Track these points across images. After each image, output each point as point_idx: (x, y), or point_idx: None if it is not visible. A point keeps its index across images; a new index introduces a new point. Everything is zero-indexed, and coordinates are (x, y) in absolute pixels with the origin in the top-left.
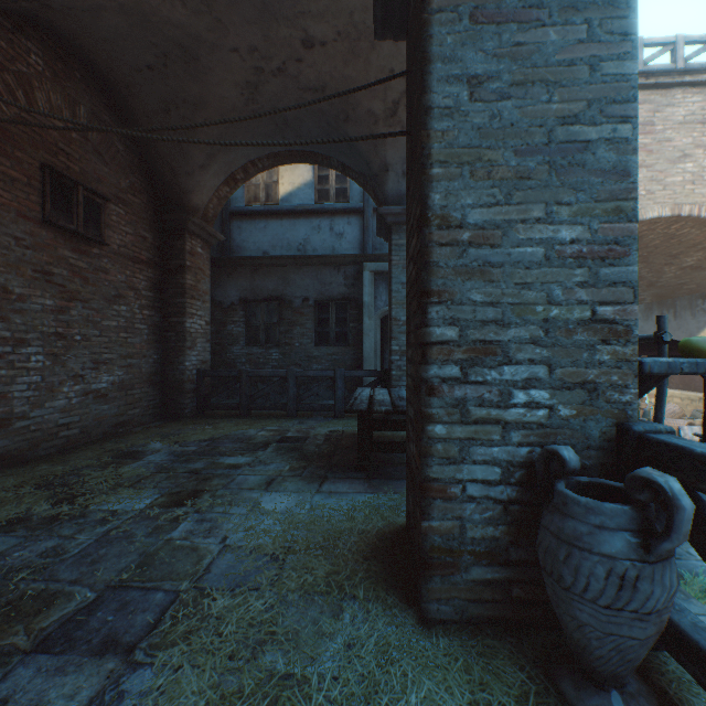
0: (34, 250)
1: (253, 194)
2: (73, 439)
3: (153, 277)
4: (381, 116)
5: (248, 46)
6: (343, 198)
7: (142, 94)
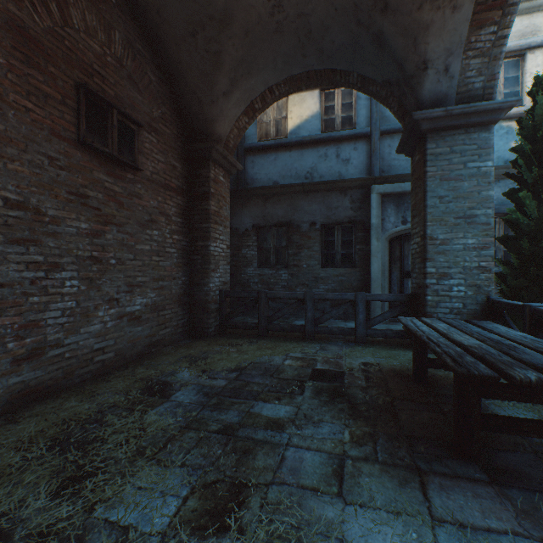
0: (68, 172)
1: (264, 131)
2: (108, 363)
3: (182, 204)
4: None
5: None
6: (349, 125)
7: (171, 17)
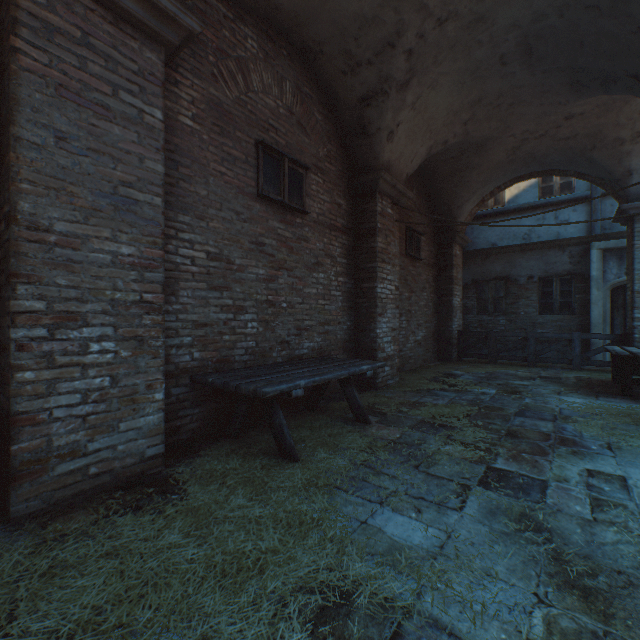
0: (403, 270)
1: None
2: (411, 365)
3: (433, 274)
4: (626, 139)
5: (521, 131)
6: (567, 190)
7: (441, 171)
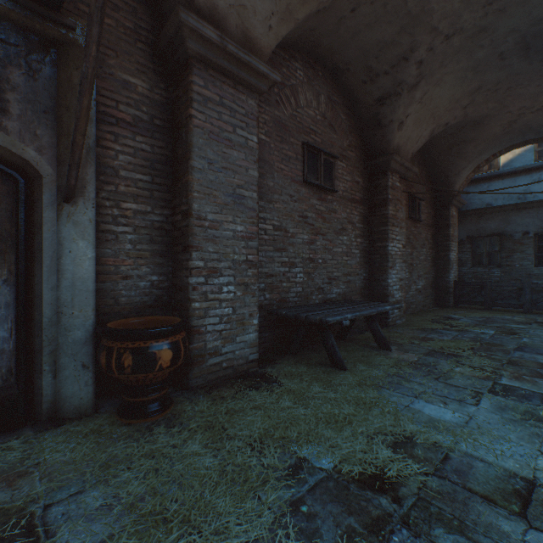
0: (406, 230)
1: None
2: (413, 309)
3: (431, 232)
4: None
5: (518, 108)
6: None
7: (439, 145)
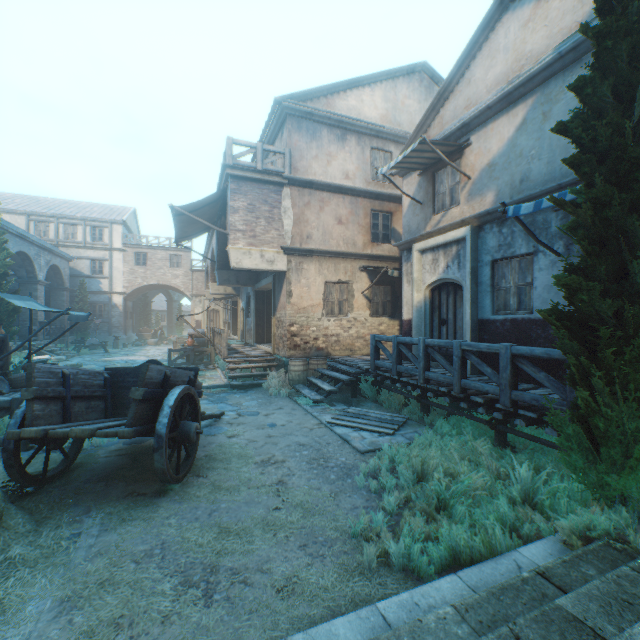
0: None
1: None
2: None
3: None
4: None
5: None
6: None
7: None
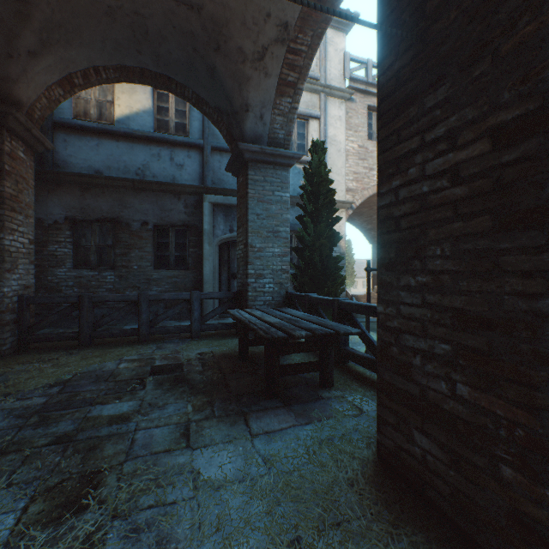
0: None
1: (82, 108)
2: None
3: None
4: (249, 57)
5: None
6: (183, 132)
7: None
